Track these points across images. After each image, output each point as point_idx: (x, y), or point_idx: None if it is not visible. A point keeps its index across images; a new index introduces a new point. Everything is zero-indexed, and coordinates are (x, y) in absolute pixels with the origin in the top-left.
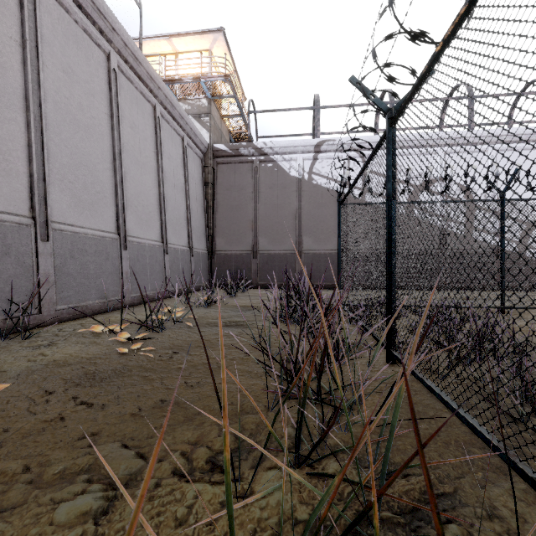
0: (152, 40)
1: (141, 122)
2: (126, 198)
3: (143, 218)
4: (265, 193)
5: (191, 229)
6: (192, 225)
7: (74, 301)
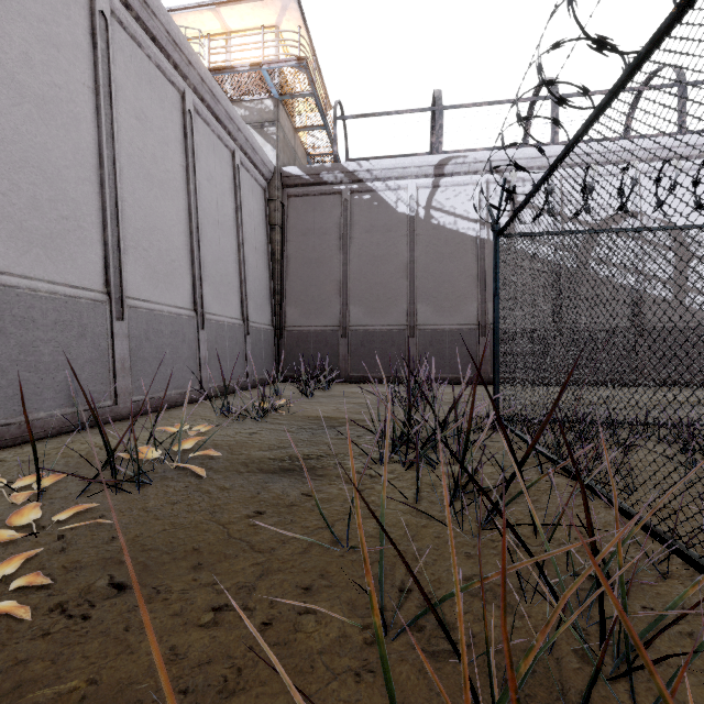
0: (190, 12)
1: (158, 114)
2: (125, 233)
3: (160, 269)
4: (359, 240)
5: (246, 293)
6: (248, 287)
7: (3, 413)
